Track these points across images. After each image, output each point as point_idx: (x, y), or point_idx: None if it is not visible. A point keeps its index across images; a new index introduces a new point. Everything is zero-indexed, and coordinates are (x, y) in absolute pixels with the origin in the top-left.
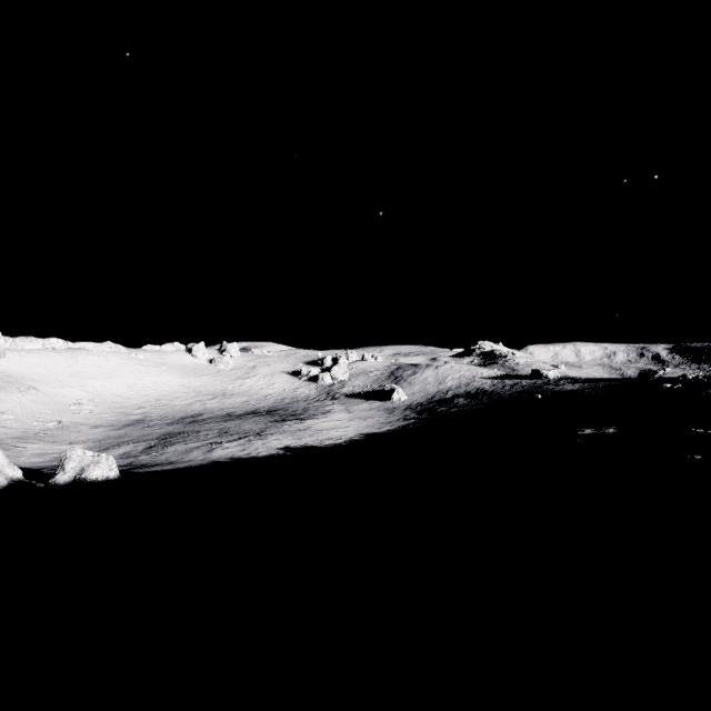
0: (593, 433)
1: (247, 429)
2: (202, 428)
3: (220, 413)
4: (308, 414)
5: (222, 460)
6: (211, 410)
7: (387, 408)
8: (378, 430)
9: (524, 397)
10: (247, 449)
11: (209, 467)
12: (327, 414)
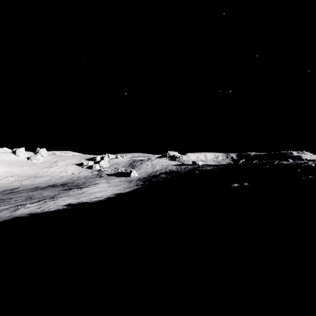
0: (240, 186)
1: (45, 195)
2: (15, 196)
3: (31, 187)
4: (85, 185)
5: (22, 215)
6: (25, 185)
7: (128, 180)
8: (123, 191)
9: (191, 172)
10: (42, 207)
11: (10, 221)
12: (96, 185)
